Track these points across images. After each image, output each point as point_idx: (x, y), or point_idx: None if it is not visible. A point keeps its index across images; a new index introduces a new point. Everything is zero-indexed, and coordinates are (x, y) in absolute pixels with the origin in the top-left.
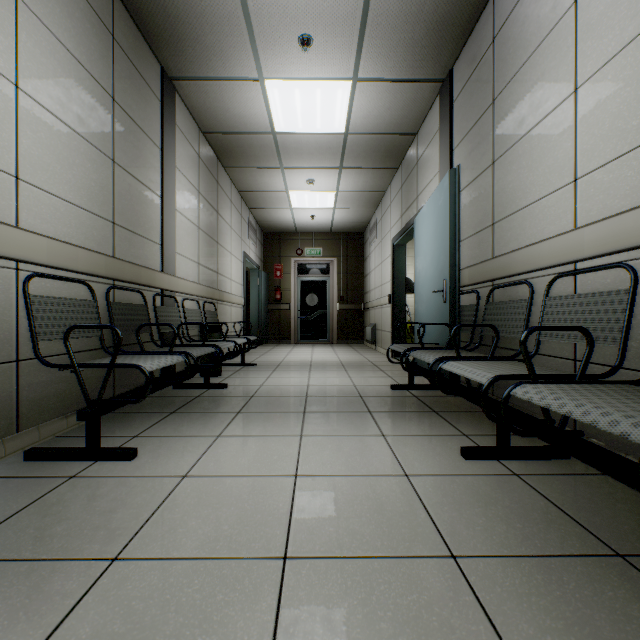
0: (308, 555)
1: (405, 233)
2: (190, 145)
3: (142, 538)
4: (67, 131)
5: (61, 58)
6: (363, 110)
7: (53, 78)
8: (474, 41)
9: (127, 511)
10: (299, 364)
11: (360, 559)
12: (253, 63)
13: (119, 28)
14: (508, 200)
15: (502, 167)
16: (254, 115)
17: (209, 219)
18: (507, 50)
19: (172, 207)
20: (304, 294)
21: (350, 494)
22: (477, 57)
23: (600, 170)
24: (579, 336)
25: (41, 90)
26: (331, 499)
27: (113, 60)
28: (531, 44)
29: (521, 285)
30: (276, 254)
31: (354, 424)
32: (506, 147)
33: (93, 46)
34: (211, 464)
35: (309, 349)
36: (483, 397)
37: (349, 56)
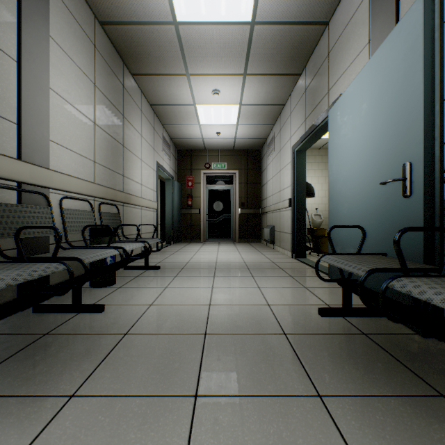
0: None
1: (310, 135)
2: (79, 26)
3: None
4: None
5: None
6: None
7: None
8: None
9: None
10: (204, 266)
11: None
12: None
13: None
14: None
15: None
16: None
17: (111, 119)
18: None
19: (41, 82)
20: (211, 201)
21: None
22: None
23: None
24: None
25: None
26: None
27: None
28: None
29: None
30: (188, 167)
31: None
32: None
33: None
34: None
35: (215, 248)
36: None
37: None
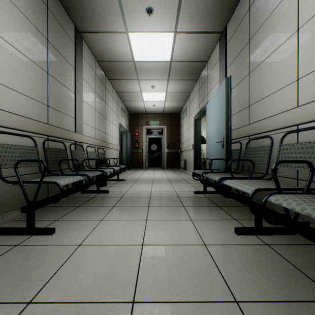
0: (147, 300)
1: (201, 113)
2: (90, 67)
3: (49, 287)
4: (20, 55)
5: (17, 15)
6: (180, 49)
7: (12, 26)
8: (238, 10)
9: (43, 268)
10: (147, 180)
11: (179, 303)
12: (122, 23)
13: (51, 3)
14: (258, 93)
15: (254, 75)
16: (123, 51)
17: (101, 105)
18: (257, 12)
19: (80, 98)
20: (150, 144)
21: (173, 257)
22: (240, 18)
23: (313, 73)
24: (301, 166)
25: (5, 32)
26: (162, 260)
27: (47, 19)
28: (271, 7)
29: (265, 138)
30: (136, 124)
31: (175, 213)
32: (256, 64)
33: (36, 11)
34: (95, 237)
35: (152, 172)
36: (249, 201)
37: (172, 19)
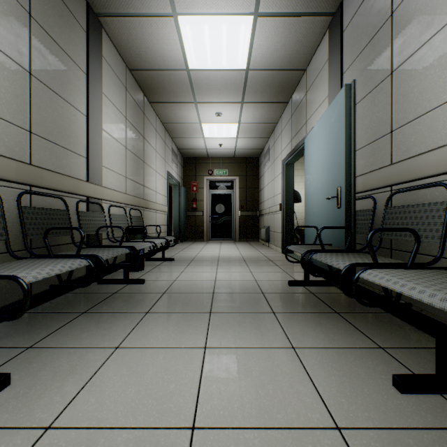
0: None
1: (295, 153)
2: (117, 78)
3: None
4: None
5: None
6: (262, 46)
7: None
8: None
9: None
10: (209, 259)
11: None
12: None
13: None
14: (412, 105)
15: (404, 74)
16: (170, 52)
17: (136, 142)
18: None
19: (98, 126)
20: (214, 204)
21: None
22: None
23: None
24: None
25: None
26: None
27: None
28: None
29: (430, 188)
30: (193, 174)
31: (260, 330)
32: (409, 53)
33: None
34: (91, 400)
35: (217, 246)
36: None
37: None
